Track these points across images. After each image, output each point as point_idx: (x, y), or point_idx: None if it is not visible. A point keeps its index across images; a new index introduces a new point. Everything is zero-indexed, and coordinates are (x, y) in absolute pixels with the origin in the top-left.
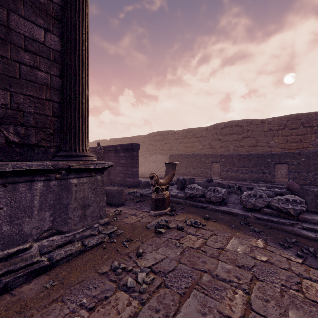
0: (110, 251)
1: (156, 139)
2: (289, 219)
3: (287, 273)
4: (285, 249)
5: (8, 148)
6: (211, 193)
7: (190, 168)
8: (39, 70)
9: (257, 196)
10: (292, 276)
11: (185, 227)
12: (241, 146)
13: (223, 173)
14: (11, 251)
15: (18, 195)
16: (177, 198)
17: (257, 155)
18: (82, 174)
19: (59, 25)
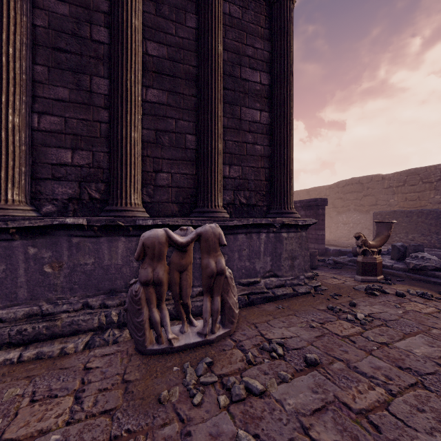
0: (320, 299)
1: (348, 191)
2: None
3: None
4: None
5: (240, 208)
6: None
7: (414, 234)
8: (256, 145)
9: None
10: None
11: (407, 296)
12: None
13: None
14: (250, 280)
15: (252, 241)
16: (391, 269)
17: None
18: (290, 229)
19: (269, 102)
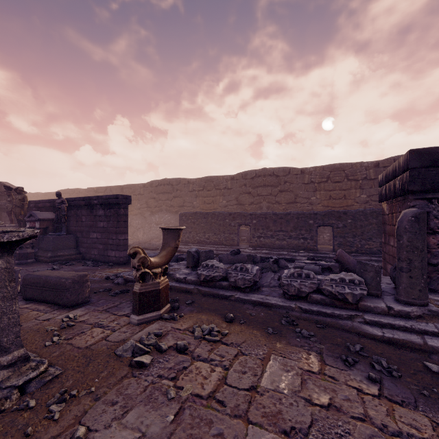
0: (6, 438)
1: (161, 191)
2: (346, 309)
3: (365, 427)
4: (350, 368)
5: None
6: (237, 274)
7: (209, 233)
8: None
9: (302, 275)
10: (374, 433)
11: (192, 344)
12: (277, 203)
13: (254, 239)
14: None
15: None
16: (185, 283)
17: (297, 214)
18: None
19: None
